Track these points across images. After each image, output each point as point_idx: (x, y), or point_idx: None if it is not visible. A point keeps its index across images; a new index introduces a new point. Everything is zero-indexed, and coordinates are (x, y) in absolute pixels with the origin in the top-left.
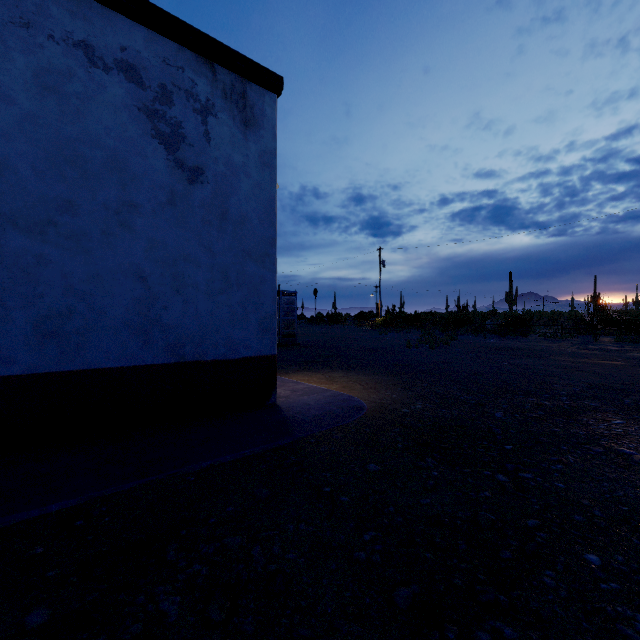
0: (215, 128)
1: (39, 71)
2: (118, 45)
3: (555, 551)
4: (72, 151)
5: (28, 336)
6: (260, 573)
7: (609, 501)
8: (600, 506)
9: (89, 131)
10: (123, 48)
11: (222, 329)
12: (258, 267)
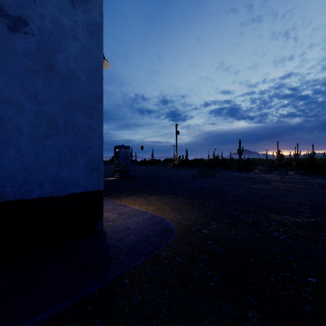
0: None
1: None
2: None
3: None
4: None
5: None
6: None
7: None
8: None
9: None
10: None
11: (49, 169)
12: (86, 117)
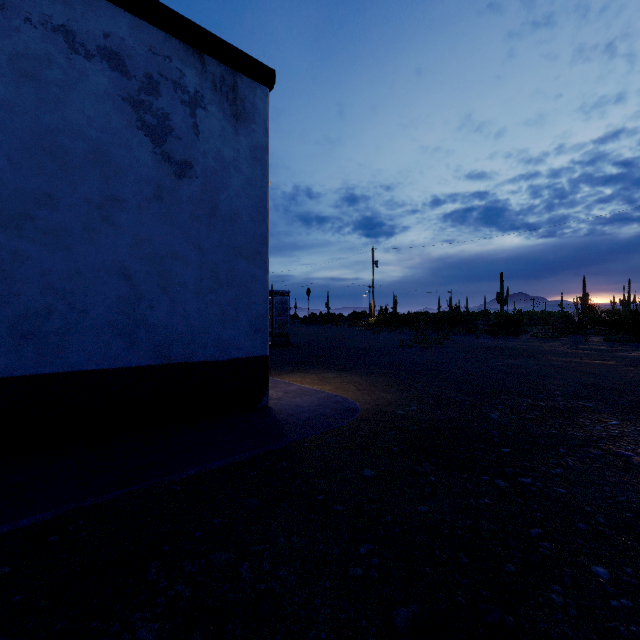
0: (204, 121)
1: (15, 56)
2: (101, 31)
3: (561, 563)
4: (51, 141)
5: (3, 337)
6: (248, 594)
7: (612, 507)
8: (603, 513)
9: (69, 121)
10: (106, 35)
11: (211, 329)
12: (249, 265)
